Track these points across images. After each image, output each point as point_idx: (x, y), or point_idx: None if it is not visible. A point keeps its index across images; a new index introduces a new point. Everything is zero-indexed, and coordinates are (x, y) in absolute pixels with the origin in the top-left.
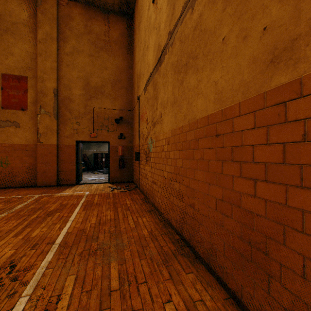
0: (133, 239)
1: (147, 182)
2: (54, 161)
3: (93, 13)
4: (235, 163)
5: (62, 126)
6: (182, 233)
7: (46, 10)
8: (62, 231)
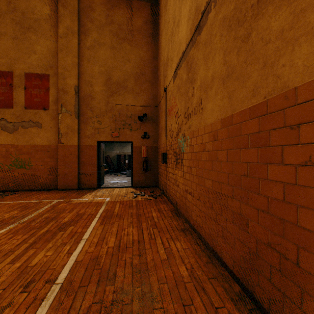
0: (167, 285)
1: (178, 190)
2: (75, 163)
3: (114, 1)
4: None
5: (83, 126)
6: (249, 286)
7: (67, 3)
8: (70, 258)
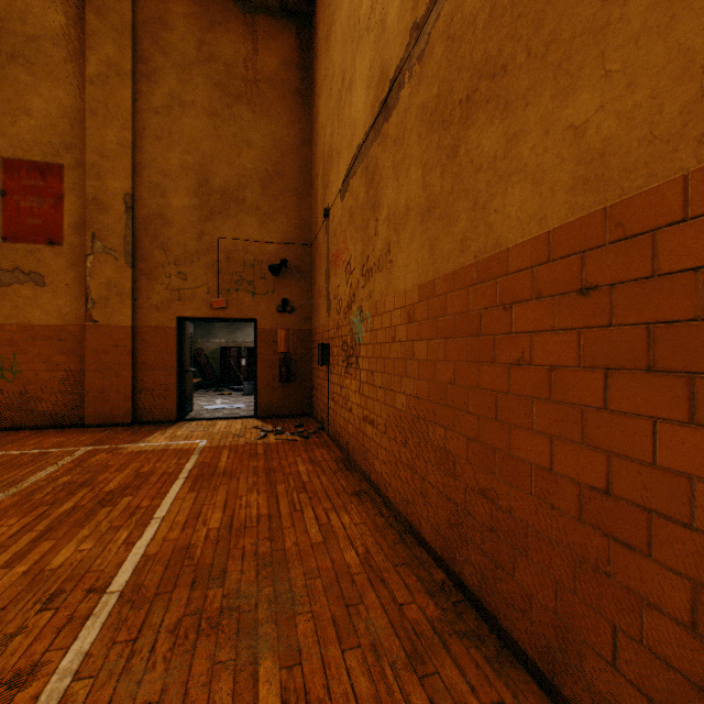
0: (321, 579)
1: (351, 418)
2: (125, 366)
3: (217, 13)
4: (667, 376)
5: (146, 283)
6: (456, 568)
7: (107, 8)
8: (132, 552)
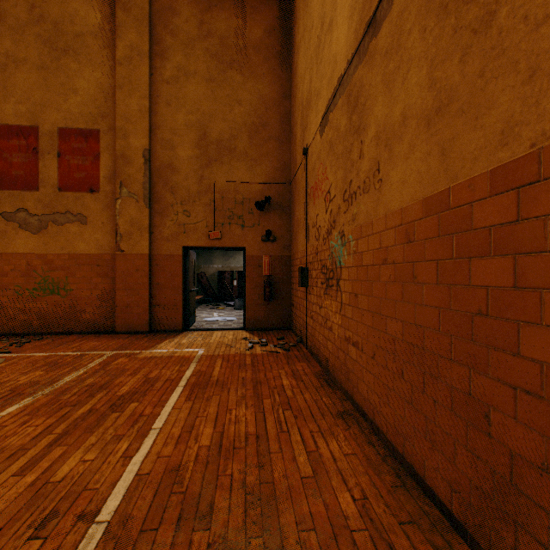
0: (315, 535)
1: (330, 337)
2: (144, 286)
3: None
4: None
5: (159, 219)
6: None
7: (130, 3)
8: (127, 469)
